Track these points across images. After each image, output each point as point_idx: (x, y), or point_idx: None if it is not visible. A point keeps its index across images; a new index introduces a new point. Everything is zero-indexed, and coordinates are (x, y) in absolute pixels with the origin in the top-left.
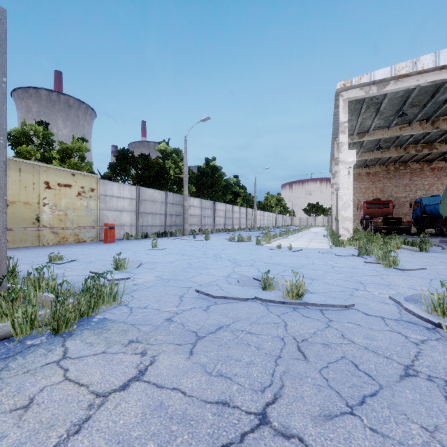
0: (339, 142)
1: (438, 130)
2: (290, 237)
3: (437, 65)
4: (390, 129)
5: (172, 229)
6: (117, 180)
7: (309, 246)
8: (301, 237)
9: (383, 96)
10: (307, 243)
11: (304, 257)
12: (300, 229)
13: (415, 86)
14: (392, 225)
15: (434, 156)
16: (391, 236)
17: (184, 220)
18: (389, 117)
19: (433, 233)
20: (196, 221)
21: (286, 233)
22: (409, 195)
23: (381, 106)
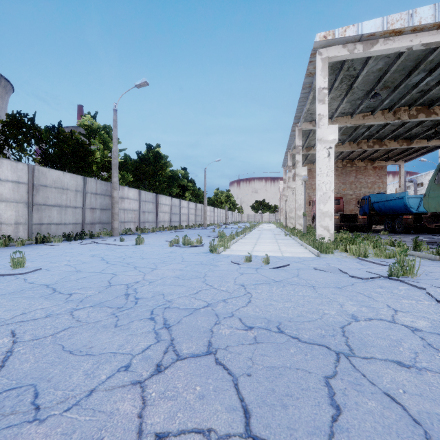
0: (317, 113)
1: (399, 121)
2: (248, 236)
3: (437, 20)
4: (353, 116)
5: (94, 228)
6: (3, 156)
7: (284, 252)
8: (261, 237)
9: (362, 65)
10: (277, 247)
11: (308, 286)
12: (253, 226)
13: (406, 50)
14: (348, 222)
15: (379, 154)
16: (368, 235)
17: (113, 216)
18: (356, 101)
19: (377, 230)
20: (132, 217)
21: (242, 232)
22: (355, 192)
23: (357, 80)
